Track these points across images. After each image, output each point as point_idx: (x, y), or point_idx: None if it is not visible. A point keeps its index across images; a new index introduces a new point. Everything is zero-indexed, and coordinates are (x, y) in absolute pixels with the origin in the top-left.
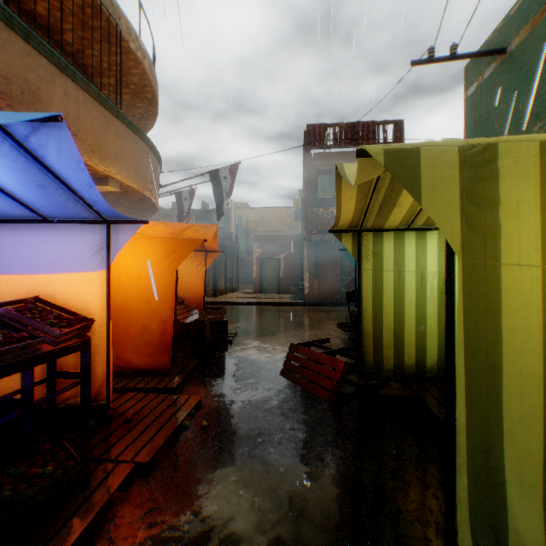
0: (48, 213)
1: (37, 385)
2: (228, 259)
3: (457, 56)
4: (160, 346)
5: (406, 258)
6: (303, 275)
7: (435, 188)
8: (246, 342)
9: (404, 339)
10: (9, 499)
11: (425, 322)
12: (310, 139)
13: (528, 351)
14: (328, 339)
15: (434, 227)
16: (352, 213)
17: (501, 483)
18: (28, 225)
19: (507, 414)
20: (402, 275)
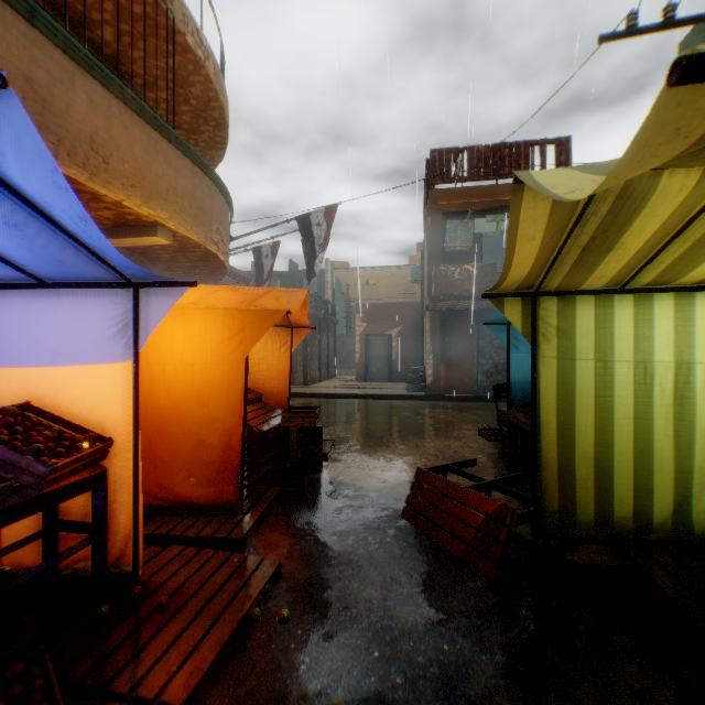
0: (40, 272)
1: (23, 544)
2: (322, 336)
3: (675, 23)
4: (223, 471)
5: (616, 338)
6: (423, 357)
7: None
8: (349, 457)
9: (613, 472)
10: None
11: (649, 447)
12: (434, 170)
13: None
14: (474, 461)
15: (667, 286)
16: (530, 264)
17: None
18: (19, 292)
19: None
20: (608, 366)
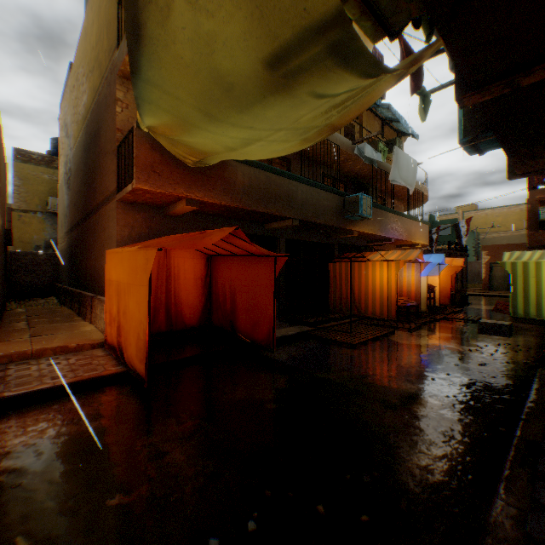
0: None
1: None
2: None
3: None
4: (445, 298)
5: None
6: None
7: (506, 267)
8: (476, 306)
9: None
10: (436, 308)
11: None
12: (531, 180)
13: (519, 287)
14: None
15: None
16: None
17: (515, 303)
18: None
19: (516, 294)
20: None
